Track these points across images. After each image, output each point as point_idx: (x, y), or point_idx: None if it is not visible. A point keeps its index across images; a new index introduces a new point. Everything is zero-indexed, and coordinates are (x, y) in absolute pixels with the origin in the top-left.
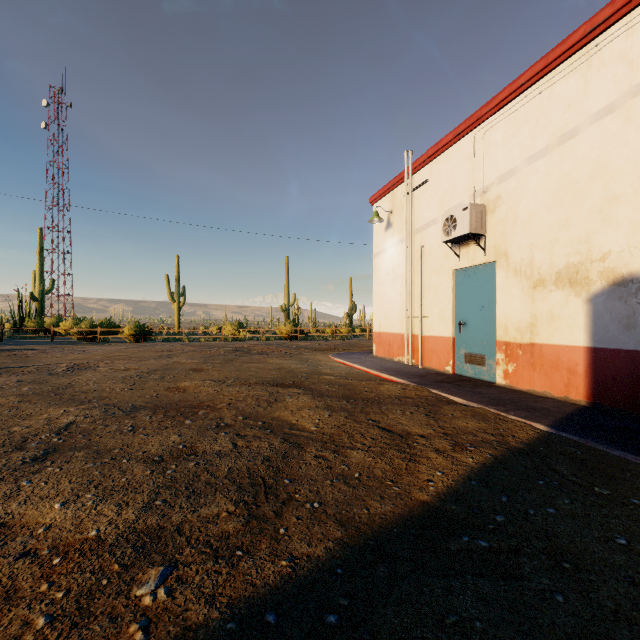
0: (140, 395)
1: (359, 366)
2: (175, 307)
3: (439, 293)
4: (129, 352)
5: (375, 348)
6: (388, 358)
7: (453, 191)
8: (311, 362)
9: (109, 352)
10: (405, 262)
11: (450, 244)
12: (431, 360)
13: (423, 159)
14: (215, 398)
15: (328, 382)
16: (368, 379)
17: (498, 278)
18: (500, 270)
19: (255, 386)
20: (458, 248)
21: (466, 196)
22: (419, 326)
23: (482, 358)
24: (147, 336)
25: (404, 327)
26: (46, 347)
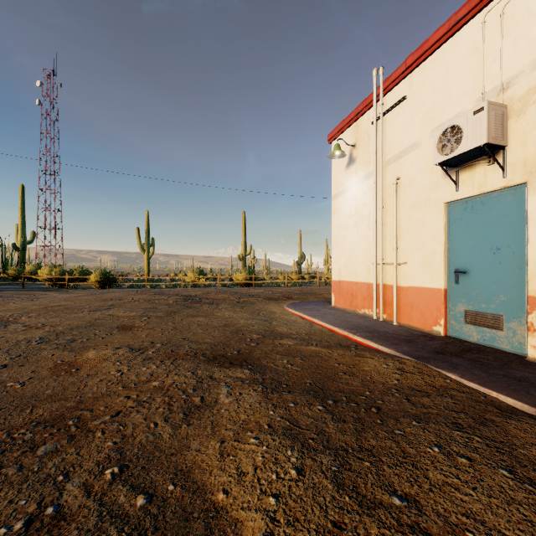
0: (2, 381)
1: (320, 322)
2: (145, 256)
3: (423, 233)
4: (75, 301)
5: (334, 298)
6: (350, 310)
7: (446, 101)
8: (264, 315)
9: (54, 301)
10: (374, 199)
11: (441, 170)
12: (410, 316)
13: (399, 72)
14: (108, 391)
15: (286, 351)
16: (337, 344)
17: (532, 206)
18: (535, 194)
19: (181, 362)
20: (455, 173)
21: (469, 102)
22: (394, 274)
23: (497, 319)
24: (112, 283)
25: (371, 275)
26: (8, 294)
